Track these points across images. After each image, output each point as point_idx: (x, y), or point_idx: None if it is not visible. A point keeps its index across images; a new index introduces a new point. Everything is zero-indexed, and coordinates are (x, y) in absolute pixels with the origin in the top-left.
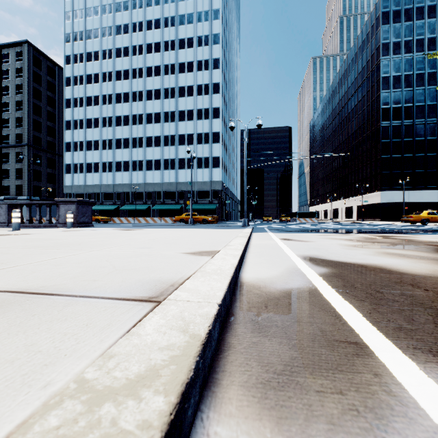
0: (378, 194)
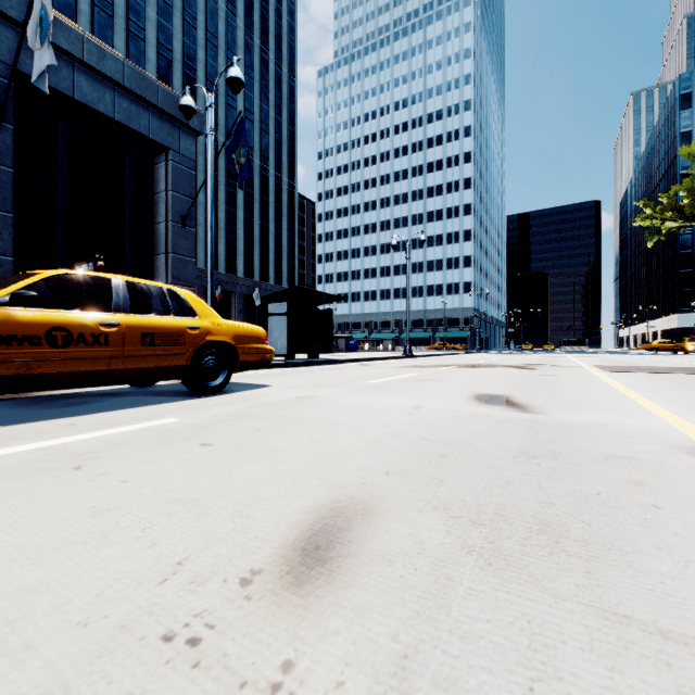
0: (676, 316)
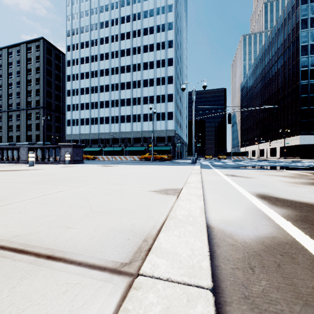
0: (298, 137)
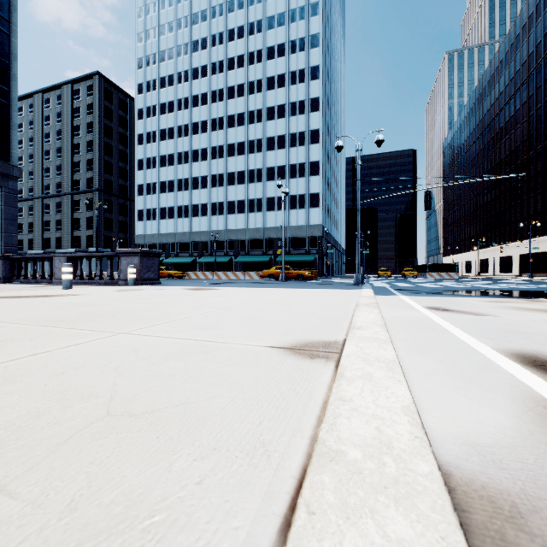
0: None
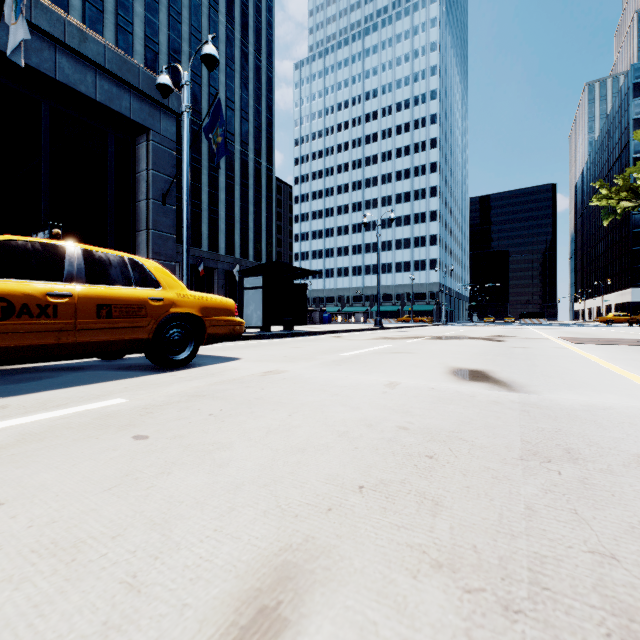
0: (629, 291)
